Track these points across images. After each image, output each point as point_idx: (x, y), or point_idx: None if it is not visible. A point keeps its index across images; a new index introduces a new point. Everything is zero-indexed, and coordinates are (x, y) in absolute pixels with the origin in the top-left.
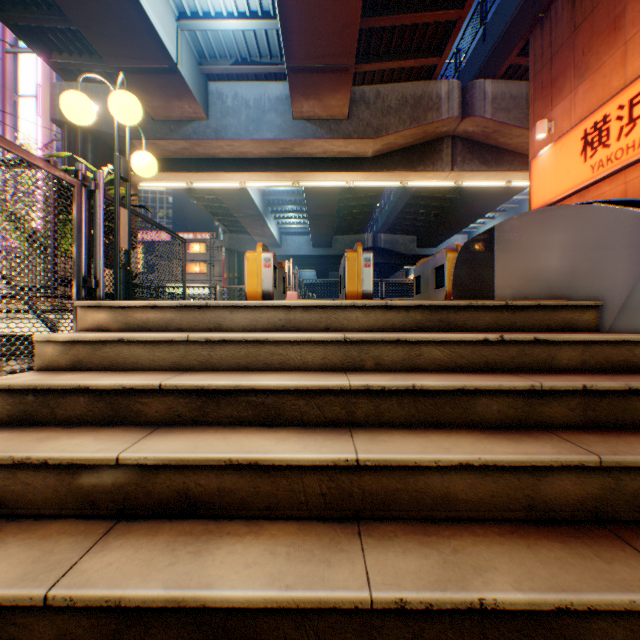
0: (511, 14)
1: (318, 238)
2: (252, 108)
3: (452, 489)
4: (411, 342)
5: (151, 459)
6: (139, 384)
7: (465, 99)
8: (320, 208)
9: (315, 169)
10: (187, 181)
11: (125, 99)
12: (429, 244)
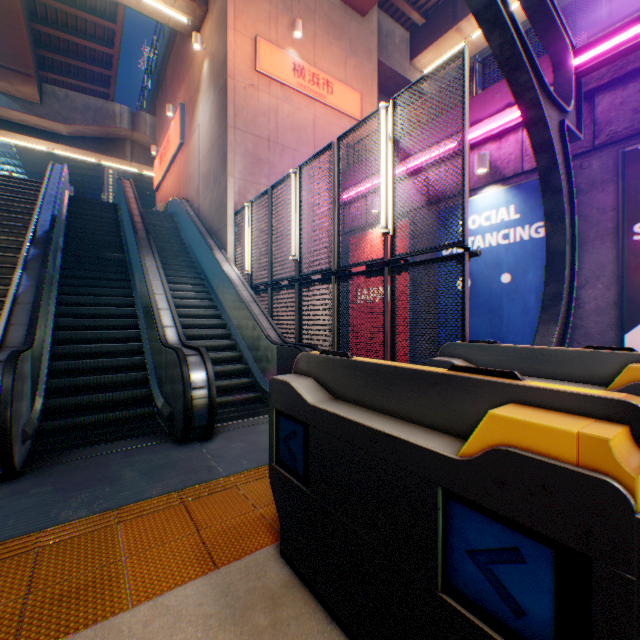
0: (155, 84)
1: None
2: None
3: None
4: None
5: None
6: None
7: (136, 121)
8: (38, 167)
9: (16, 131)
10: None
11: None
12: None
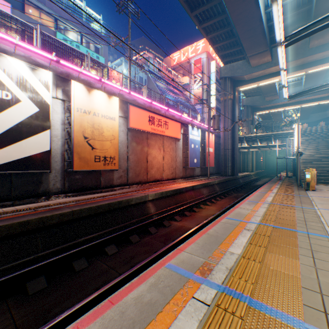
0: None
1: (301, 117)
2: (290, 94)
3: (325, 132)
4: (325, 128)
5: (310, 132)
6: (307, 131)
7: None
8: (305, 108)
9: (307, 102)
10: (268, 111)
11: (298, 115)
12: None
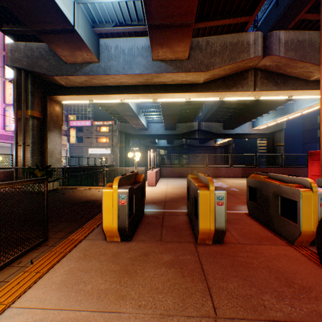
0: None
1: (168, 125)
2: (127, 54)
3: None
4: None
5: None
6: None
7: (265, 44)
8: (169, 111)
9: (166, 91)
10: (89, 99)
11: None
12: (230, 128)
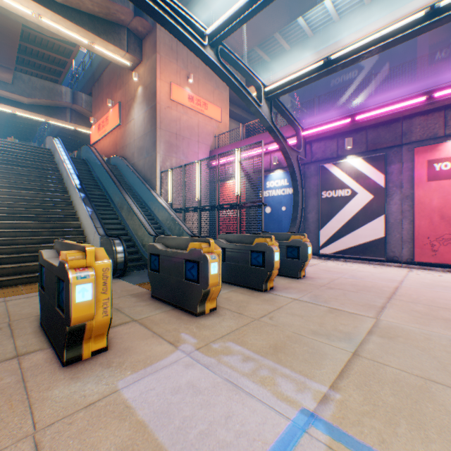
0: (90, 76)
1: None
2: None
3: (19, 154)
4: (18, 146)
5: None
6: None
7: (75, 97)
8: None
9: None
10: None
11: None
12: None
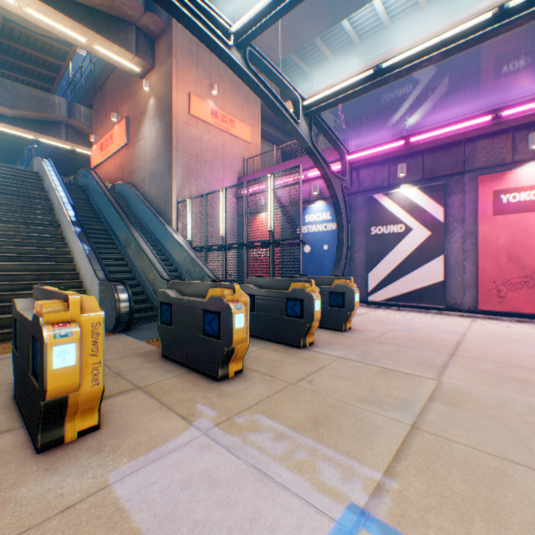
0: (91, 84)
1: None
2: None
3: None
4: None
5: None
6: None
7: (72, 110)
8: None
9: None
10: None
11: None
12: None
